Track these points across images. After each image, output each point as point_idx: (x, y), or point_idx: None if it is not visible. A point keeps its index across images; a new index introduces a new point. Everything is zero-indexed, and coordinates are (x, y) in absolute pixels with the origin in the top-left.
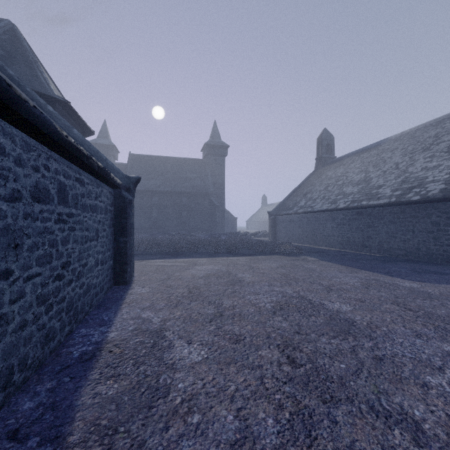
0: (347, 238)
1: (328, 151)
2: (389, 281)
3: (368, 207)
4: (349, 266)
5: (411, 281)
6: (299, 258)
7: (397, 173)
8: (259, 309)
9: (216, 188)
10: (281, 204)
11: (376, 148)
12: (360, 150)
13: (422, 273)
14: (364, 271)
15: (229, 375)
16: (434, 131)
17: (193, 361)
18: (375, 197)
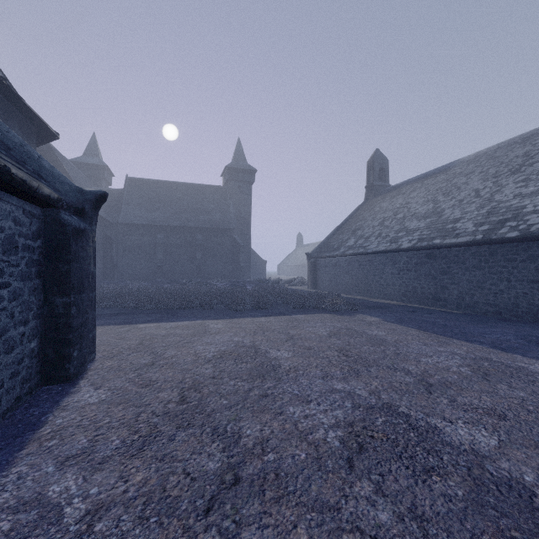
0: (413, 288)
1: (381, 177)
2: (509, 362)
3: (444, 246)
4: (432, 332)
5: None
6: (356, 318)
7: (479, 202)
8: (317, 450)
9: (240, 224)
10: (323, 243)
11: (444, 173)
12: (422, 176)
13: None
14: (458, 342)
15: None
16: (521, 149)
17: None
18: (452, 233)
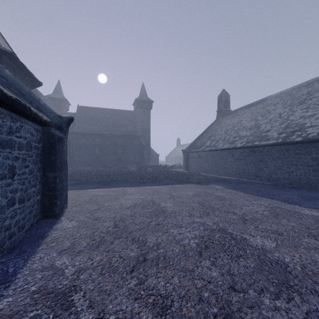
0: (243, 169)
1: (226, 106)
2: (290, 209)
3: (260, 146)
4: (251, 194)
5: (309, 209)
6: (209, 186)
7: (281, 120)
8: (184, 248)
9: (143, 132)
10: (192, 144)
11: (262, 103)
12: (249, 105)
13: (311, 199)
14: (265, 199)
15: None
16: (306, 90)
17: None
18: (265, 138)
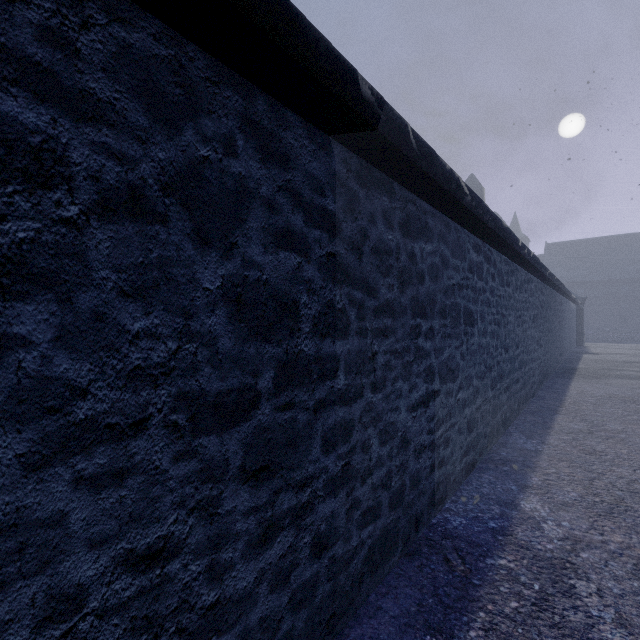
0: None
1: None
2: None
3: None
4: None
5: None
6: None
7: None
8: None
9: None
10: None
11: None
12: None
13: None
14: None
15: (626, 353)
16: None
17: (616, 352)
18: None
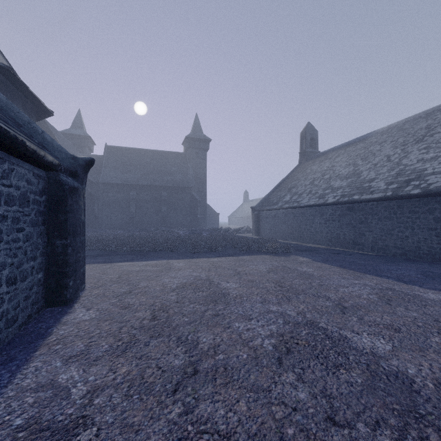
0: (337, 234)
1: (312, 145)
2: (408, 291)
3: (361, 201)
4: (350, 269)
5: (434, 291)
6: (290, 258)
7: (390, 165)
8: (255, 352)
9: (197, 183)
10: (265, 199)
11: (363, 142)
12: (345, 144)
13: (436, 277)
14: (370, 276)
15: None
16: (424, 122)
17: None
18: (368, 191)
